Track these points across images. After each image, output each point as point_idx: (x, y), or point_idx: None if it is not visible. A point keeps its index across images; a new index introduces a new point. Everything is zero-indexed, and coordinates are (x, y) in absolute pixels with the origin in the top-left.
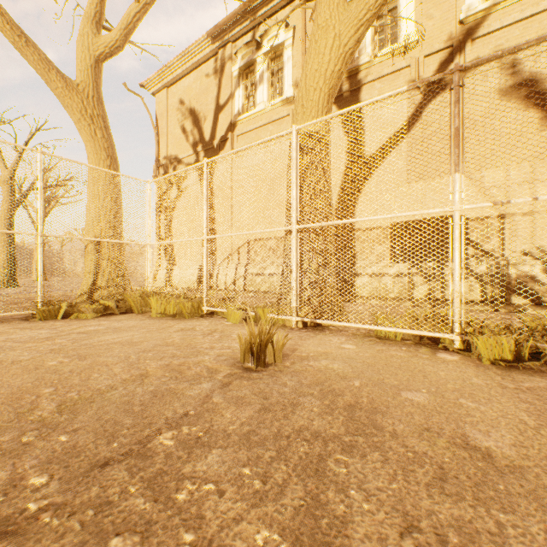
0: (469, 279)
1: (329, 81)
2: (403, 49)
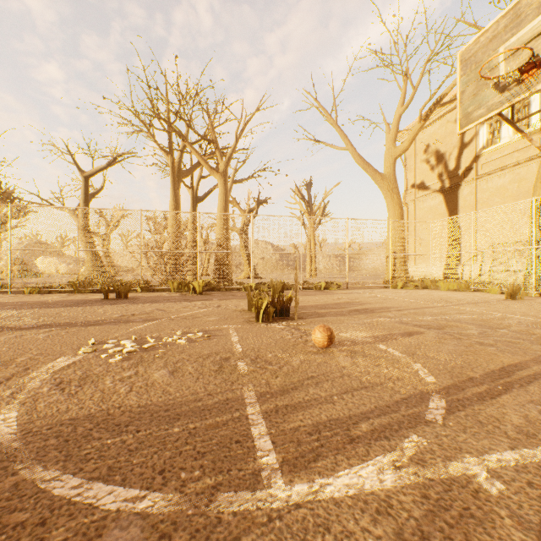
0: None
1: None
2: None
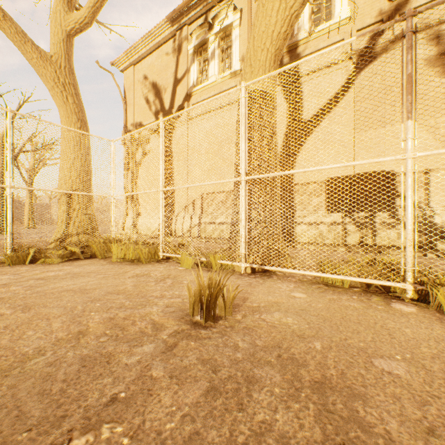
0: (423, 227)
1: (275, 42)
2: (337, 25)
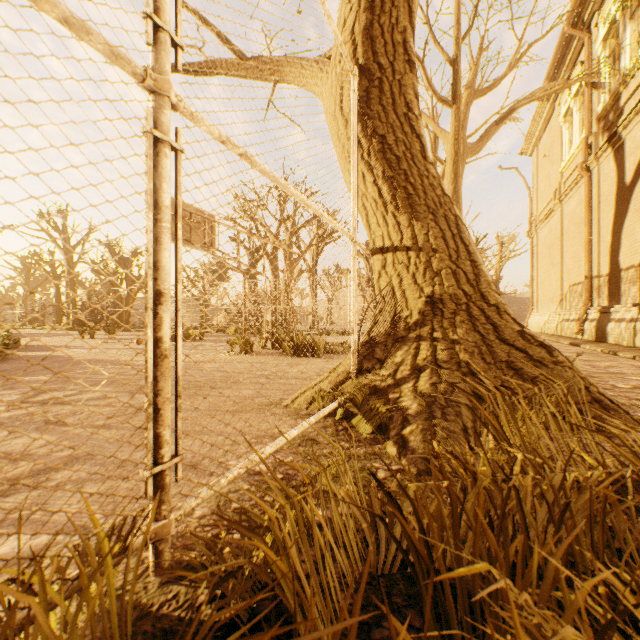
0: None
1: None
2: None
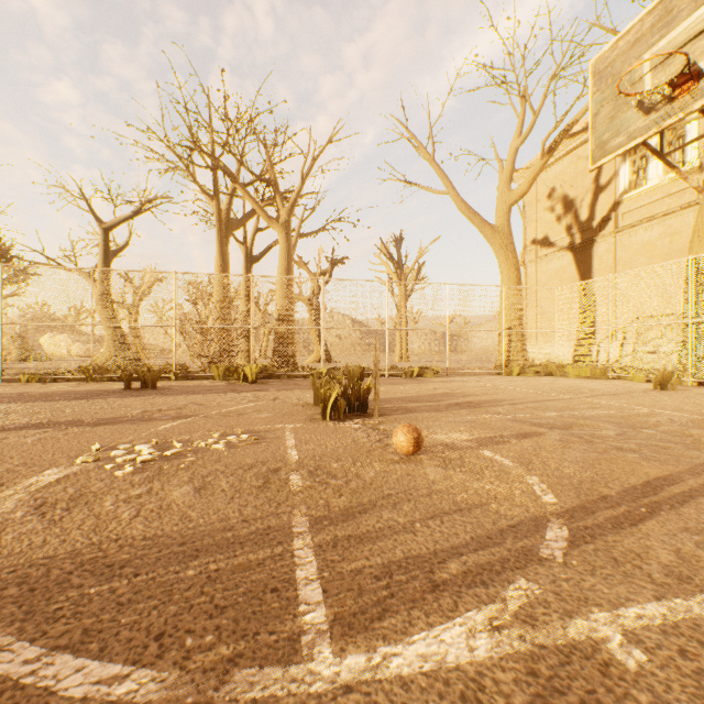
0: None
1: None
2: None
